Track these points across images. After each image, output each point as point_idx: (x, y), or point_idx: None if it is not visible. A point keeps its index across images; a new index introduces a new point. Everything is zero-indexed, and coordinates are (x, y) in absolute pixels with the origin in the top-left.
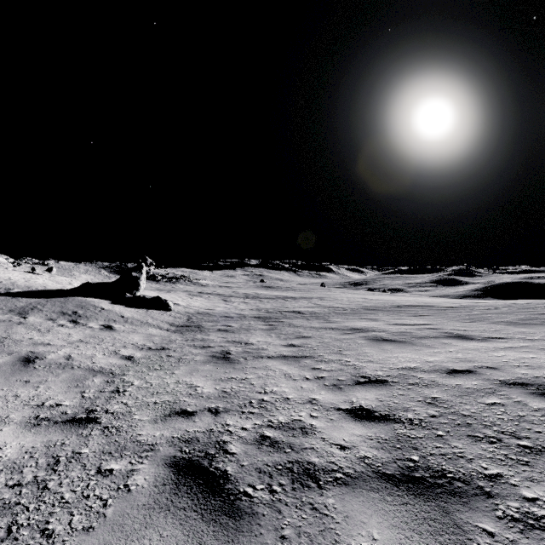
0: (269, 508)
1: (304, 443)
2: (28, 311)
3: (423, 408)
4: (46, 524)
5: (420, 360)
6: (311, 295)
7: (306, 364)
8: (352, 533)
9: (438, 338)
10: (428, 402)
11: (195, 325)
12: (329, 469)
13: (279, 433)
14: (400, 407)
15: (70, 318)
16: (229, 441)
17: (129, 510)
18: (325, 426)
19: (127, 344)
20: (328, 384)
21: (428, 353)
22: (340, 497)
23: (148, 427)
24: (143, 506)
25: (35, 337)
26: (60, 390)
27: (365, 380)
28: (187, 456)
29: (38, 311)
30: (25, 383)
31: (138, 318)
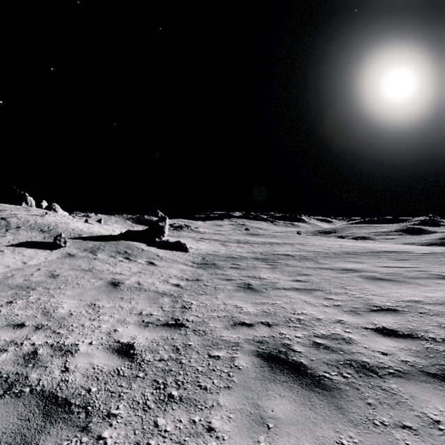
0: (348, 386)
1: (351, 349)
2: (96, 250)
3: (441, 331)
4: (198, 382)
5: (421, 295)
6: (292, 242)
7: (319, 295)
8: (421, 406)
9: (429, 279)
10: (444, 327)
11: (211, 263)
12: (381, 366)
13: (327, 341)
14: (419, 329)
15: (123, 255)
16: (291, 344)
17: (247, 379)
18: (361, 339)
19: (170, 275)
20: (346, 310)
21: (426, 290)
22: (400, 384)
23: (225, 332)
24: (256, 378)
25: (110, 269)
26: (146, 305)
27: (378, 308)
28: (266, 351)
29: (102, 250)
30: (121, 299)
31: (169, 257)
